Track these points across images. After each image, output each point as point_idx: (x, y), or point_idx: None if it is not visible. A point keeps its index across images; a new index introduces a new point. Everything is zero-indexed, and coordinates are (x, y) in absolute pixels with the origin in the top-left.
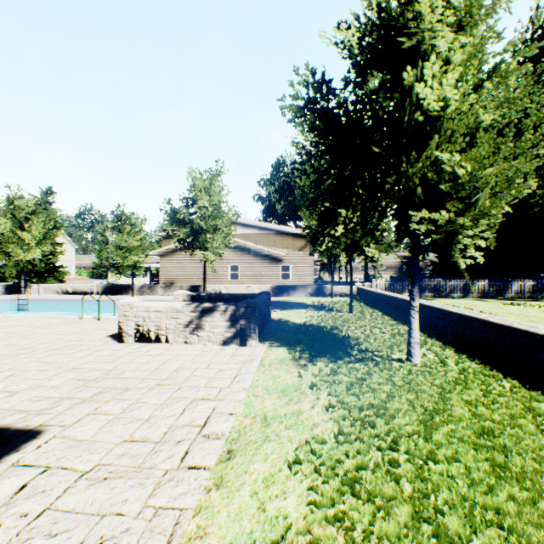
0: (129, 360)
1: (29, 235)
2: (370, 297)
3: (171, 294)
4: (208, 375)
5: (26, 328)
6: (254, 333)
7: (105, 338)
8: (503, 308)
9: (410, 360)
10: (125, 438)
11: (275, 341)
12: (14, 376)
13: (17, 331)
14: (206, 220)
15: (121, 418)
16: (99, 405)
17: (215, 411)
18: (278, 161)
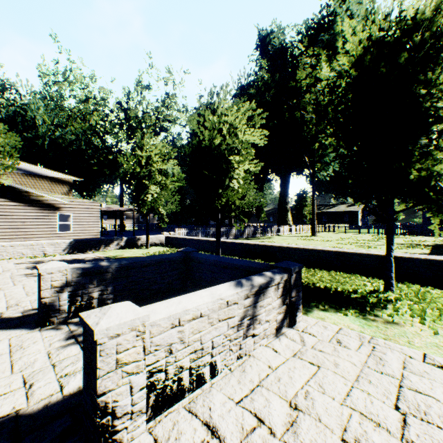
0: None
1: None
2: (195, 244)
3: None
4: (439, 387)
5: None
6: (301, 304)
7: None
8: None
9: (392, 290)
10: None
11: None
12: None
13: None
14: None
15: None
16: None
17: None
18: (2, 84)
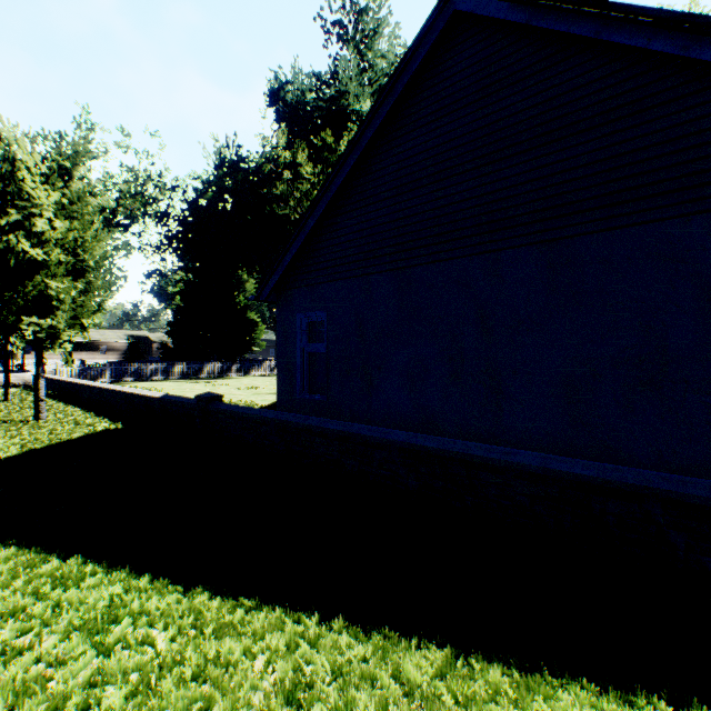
0: None
1: None
2: (47, 384)
3: None
4: None
5: None
6: None
7: None
8: (181, 386)
9: (37, 419)
10: None
11: None
12: None
13: None
14: None
15: None
16: None
17: None
18: None
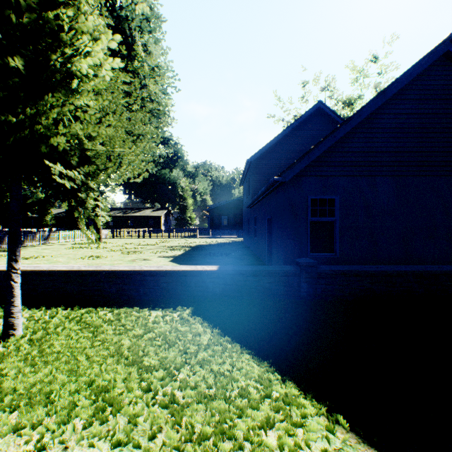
0: None
1: None
2: None
3: None
4: None
5: None
6: None
7: None
8: None
9: (14, 335)
10: None
11: None
12: None
13: None
14: None
15: None
16: None
17: None
18: None
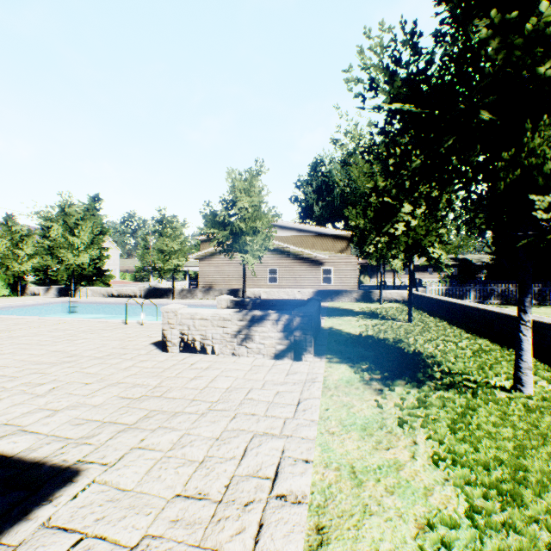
0: (175, 375)
1: (78, 240)
2: (427, 303)
3: (210, 298)
4: (265, 398)
5: (73, 332)
6: (310, 346)
7: (149, 346)
8: None
9: (519, 390)
10: (177, 491)
11: (333, 355)
12: (57, 389)
13: (64, 336)
14: (245, 222)
15: (170, 457)
16: (144, 434)
17: (284, 455)
18: (315, 161)
